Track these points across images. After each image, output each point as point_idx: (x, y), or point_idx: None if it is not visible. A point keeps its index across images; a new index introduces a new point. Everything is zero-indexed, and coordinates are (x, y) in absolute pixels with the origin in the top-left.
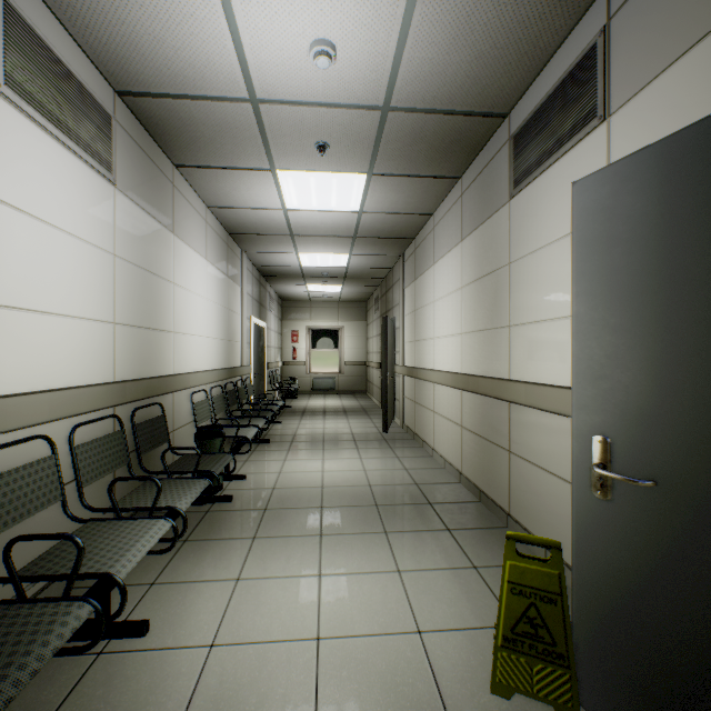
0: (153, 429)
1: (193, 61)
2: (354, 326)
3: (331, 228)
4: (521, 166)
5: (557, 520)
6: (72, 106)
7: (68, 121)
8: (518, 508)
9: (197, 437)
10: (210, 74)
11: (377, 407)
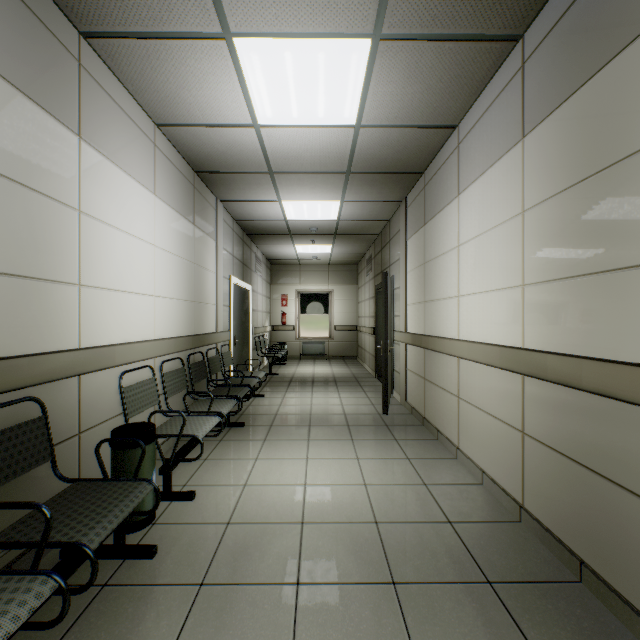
0: (6, 447)
1: None
2: (345, 289)
3: (318, 158)
4: None
5: None
6: None
7: None
8: None
9: (110, 445)
10: None
11: (370, 376)
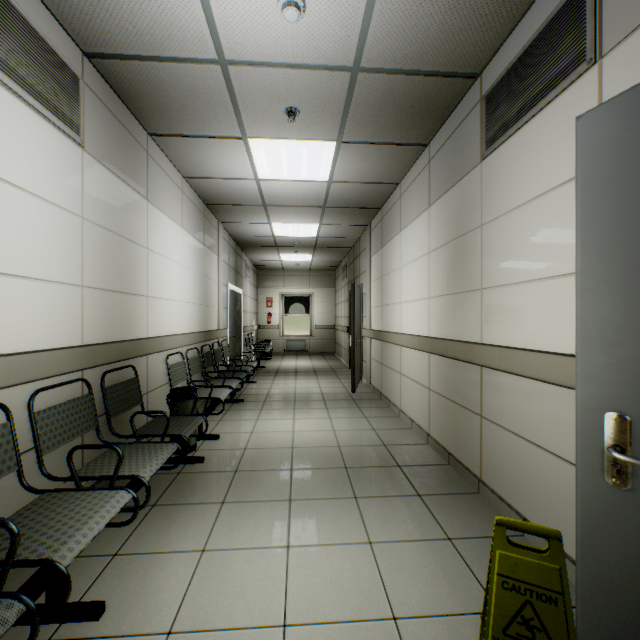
0: (125, 392)
1: (159, 17)
2: (324, 292)
3: (302, 198)
4: (494, 125)
5: (536, 491)
6: (33, 61)
7: (28, 76)
8: (490, 474)
9: (170, 398)
10: (177, 32)
11: (345, 367)
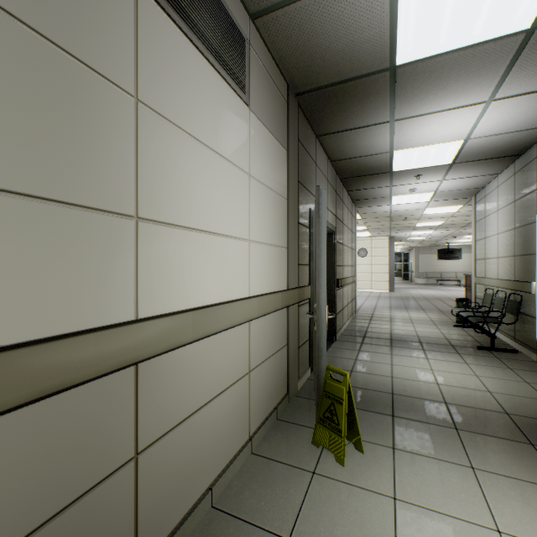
0: None
1: None
2: None
3: None
4: None
5: (218, 440)
6: None
7: None
8: (161, 522)
9: None
10: None
11: None
